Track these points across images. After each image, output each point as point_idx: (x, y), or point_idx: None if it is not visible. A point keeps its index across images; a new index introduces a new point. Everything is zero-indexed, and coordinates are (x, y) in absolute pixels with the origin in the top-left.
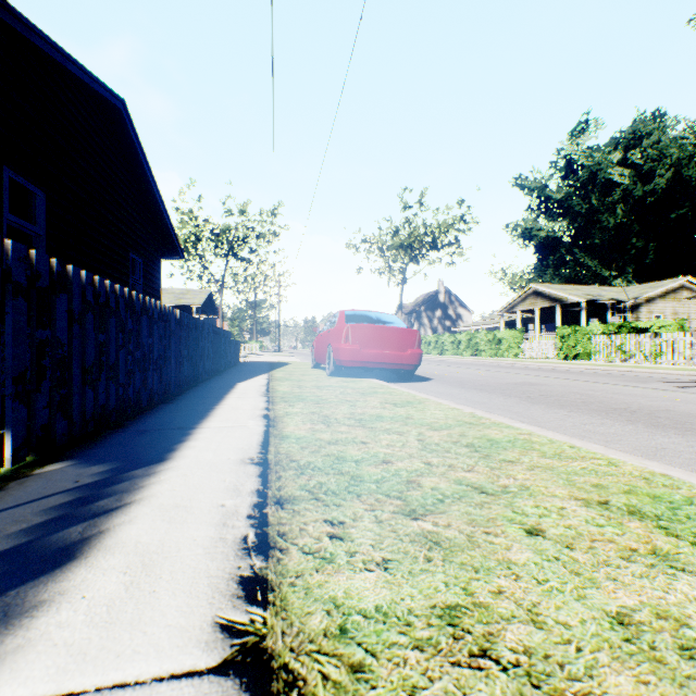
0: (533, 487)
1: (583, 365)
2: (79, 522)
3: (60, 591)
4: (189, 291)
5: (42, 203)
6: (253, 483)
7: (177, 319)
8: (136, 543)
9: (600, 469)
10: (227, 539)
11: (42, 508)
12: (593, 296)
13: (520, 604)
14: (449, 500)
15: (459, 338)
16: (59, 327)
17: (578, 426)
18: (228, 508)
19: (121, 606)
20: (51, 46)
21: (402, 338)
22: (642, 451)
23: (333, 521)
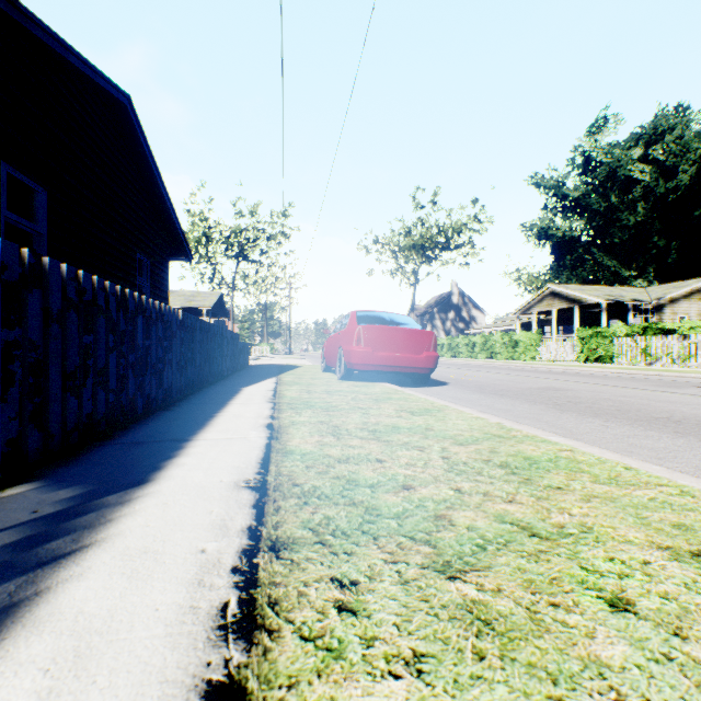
0: (597, 528)
1: (607, 369)
2: (15, 576)
3: None
4: (200, 294)
5: (44, 201)
6: (246, 516)
7: (179, 320)
8: (77, 614)
9: (674, 500)
10: (200, 610)
11: None
12: (613, 296)
13: None
14: (493, 547)
15: (473, 341)
16: (31, 327)
17: (620, 439)
18: (209, 555)
19: None
20: (51, 36)
21: (417, 340)
22: None
23: (342, 580)
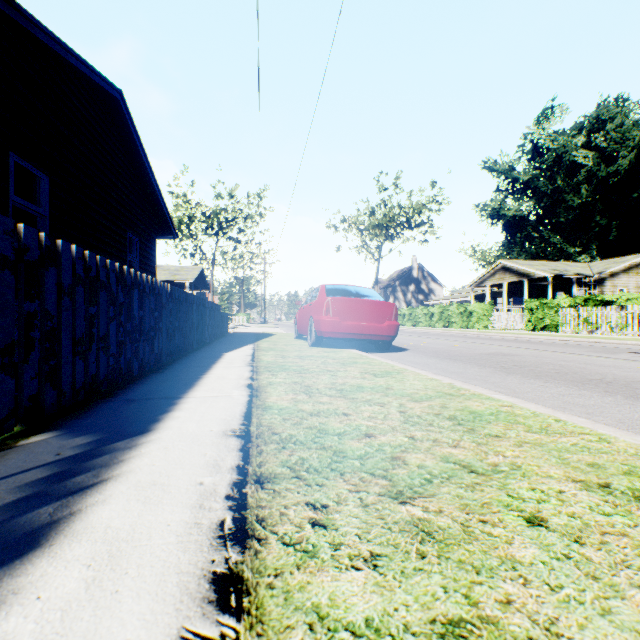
0: (525, 466)
1: (551, 337)
2: (52, 501)
3: (14, 589)
4: (183, 268)
5: (46, 186)
6: (234, 458)
7: (168, 292)
8: (106, 528)
9: (592, 445)
10: (203, 525)
11: (18, 484)
12: (559, 271)
13: (535, 619)
14: (438, 481)
15: (432, 311)
16: (48, 300)
17: (556, 397)
18: (207, 487)
19: (77, 611)
20: (53, 39)
21: (380, 311)
22: (627, 425)
23: (315, 504)
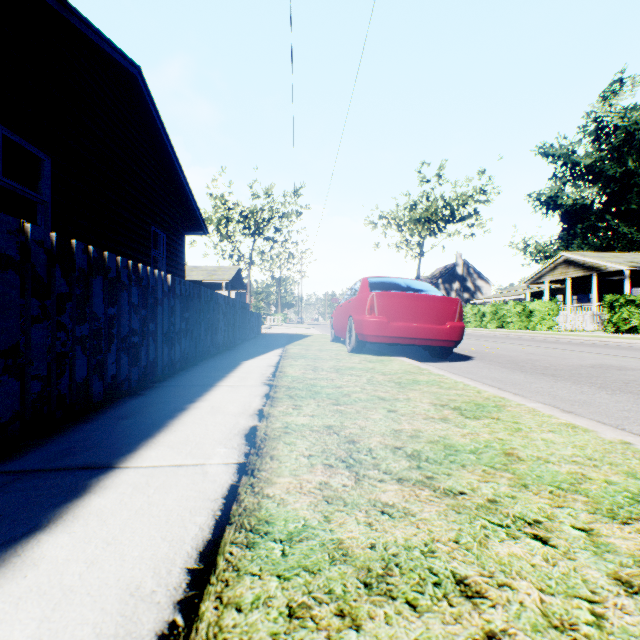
0: None
1: None
2: None
3: None
4: (220, 269)
5: (47, 168)
6: None
7: (168, 285)
8: None
9: None
10: None
11: None
12: (637, 263)
13: None
14: None
15: (482, 310)
16: None
17: None
18: None
19: None
20: None
21: (440, 308)
22: None
23: None
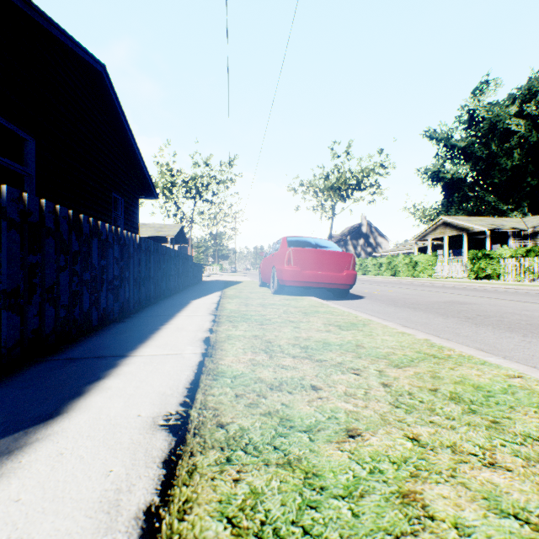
0: None
1: (496, 285)
2: None
3: None
4: (166, 226)
5: (32, 148)
6: (148, 485)
7: (137, 243)
8: None
9: None
10: None
11: None
12: (496, 225)
13: None
14: None
15: (380, 261)
16: None
17: None
18: None
19: None
20: (35, 10)
21: (339, 261)
22: None
23: None
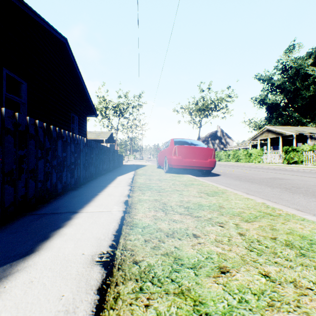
0: None
1: (301, 167)
2: None
3: None
4: (102, 132)
5: (25, 87)
6: (87, 308)
7: (85, 143)
8: None
9: None
10: None
11: None
12: (299, 131)
13: None
14: None
15: (229, 153)
16: None
17: None
18: None
19: None
20: (26, 7)
21: (205, 153)
22: None
23: None
